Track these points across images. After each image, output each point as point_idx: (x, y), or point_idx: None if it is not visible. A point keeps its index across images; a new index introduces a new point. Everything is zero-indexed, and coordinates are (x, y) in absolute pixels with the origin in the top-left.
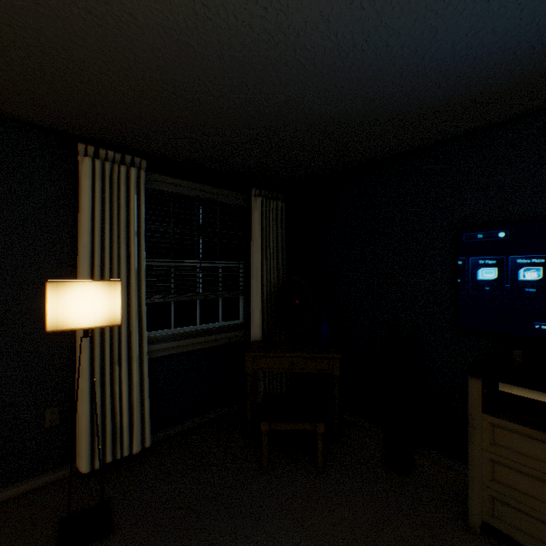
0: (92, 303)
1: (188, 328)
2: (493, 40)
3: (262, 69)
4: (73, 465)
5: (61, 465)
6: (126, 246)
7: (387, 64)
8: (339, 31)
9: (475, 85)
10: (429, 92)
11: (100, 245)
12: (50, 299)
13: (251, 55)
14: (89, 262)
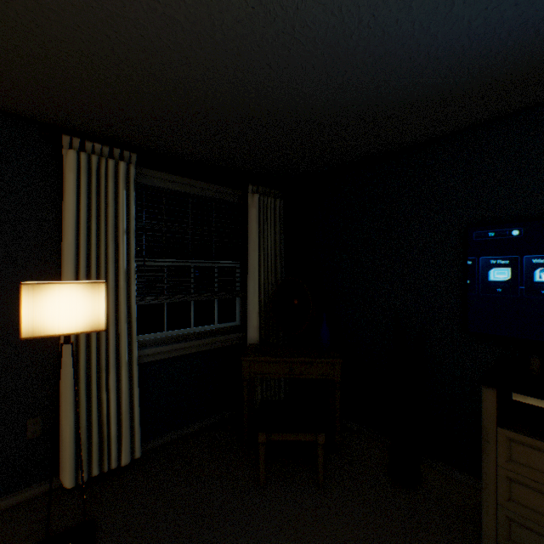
0: (73, 307)
1: (182, 330)
2: (515, 15)
3: (258, 50)
4: (58, 478)
5: (44, 478)
6: (114, 245)
7: (396, 44)
8: (343, 4)
9: (490, 70)
10: (440, 77)
11: (85, 243)
12: (25, 303)
13: (245, 33)
14: (73, 262)
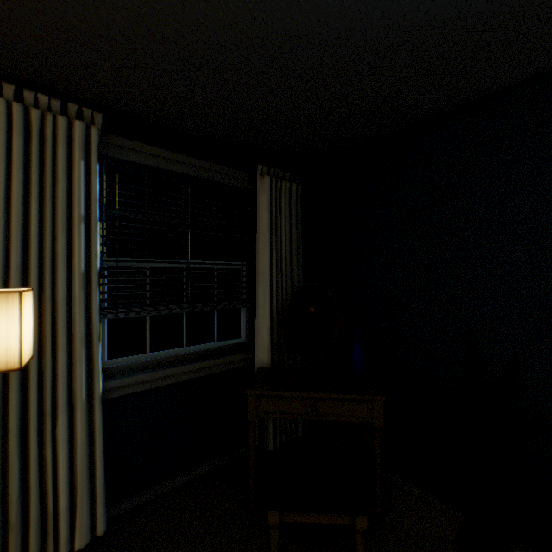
0: None
1: (171, 351)
2: None
3: None
4: None
5: None
6: (66, 238)
7: None
8: None
9: None
10: None
11: (19, 234)
12: None
13: None
14: None
